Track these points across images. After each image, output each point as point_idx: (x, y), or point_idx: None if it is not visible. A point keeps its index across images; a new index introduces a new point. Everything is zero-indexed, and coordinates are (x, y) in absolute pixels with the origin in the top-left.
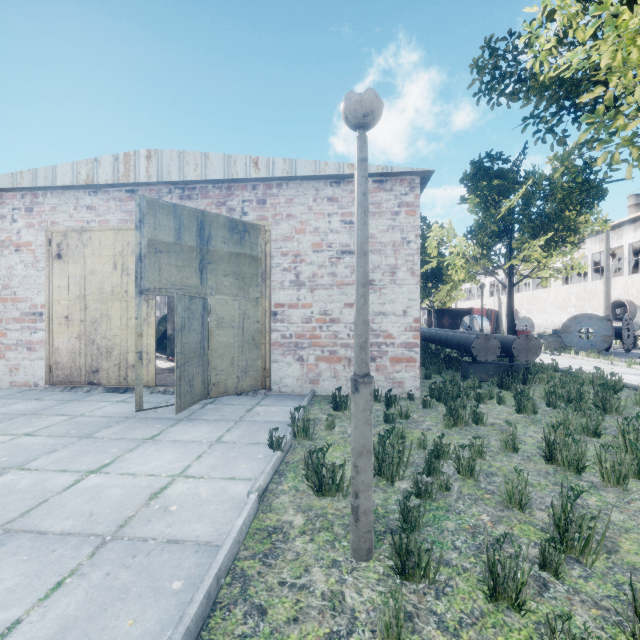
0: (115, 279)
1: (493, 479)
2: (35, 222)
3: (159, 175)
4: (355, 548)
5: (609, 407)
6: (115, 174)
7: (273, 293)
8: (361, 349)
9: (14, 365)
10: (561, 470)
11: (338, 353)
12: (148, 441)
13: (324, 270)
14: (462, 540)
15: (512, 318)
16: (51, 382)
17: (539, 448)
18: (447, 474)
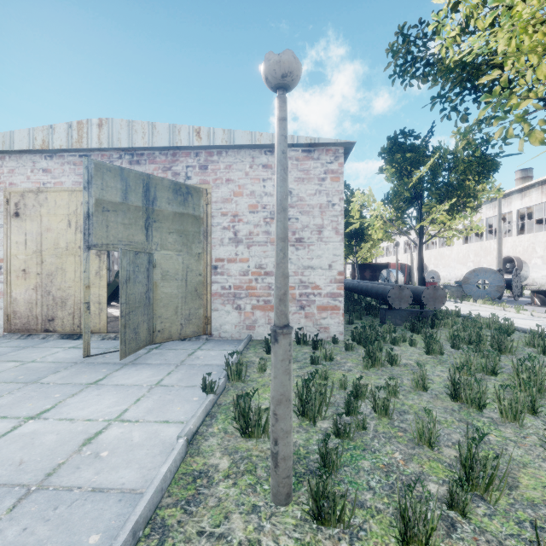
0: (69, 236)
1: (405, 417)
2: None
3: (110, 142)
4: (274, 493)
5: (504, 348)
6: (69, 140)
7: (214, 249)
8: (280, 301)
9: None
10: (465, 407)
11: (272, 302)
12: (91, 386)
13: (259, 229)
14: (376, 480)
15: (422, 271)
16: (9, 330)
17: (446, 387)
18: (364, 413)
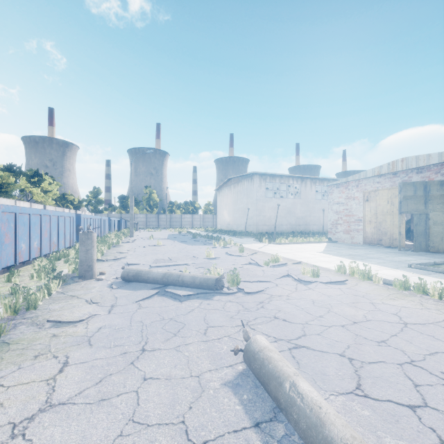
0: (388, 207)
1: None
2: (359, 190)
3: (406, 167)
4: None
5: None
6: (388, 170)
7: None
8: None
9: (352, 236)
10: None
11: None
12: (403, 256)
13: None
14: None
15: None
16: (364, 243)
17: None
18: None
